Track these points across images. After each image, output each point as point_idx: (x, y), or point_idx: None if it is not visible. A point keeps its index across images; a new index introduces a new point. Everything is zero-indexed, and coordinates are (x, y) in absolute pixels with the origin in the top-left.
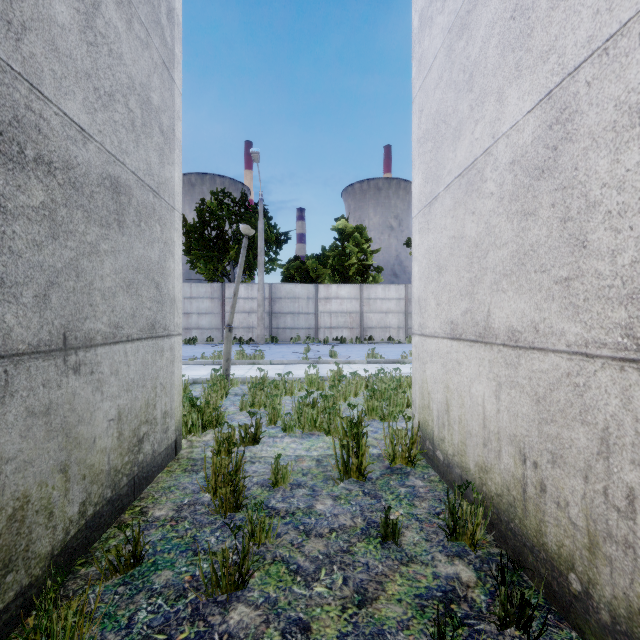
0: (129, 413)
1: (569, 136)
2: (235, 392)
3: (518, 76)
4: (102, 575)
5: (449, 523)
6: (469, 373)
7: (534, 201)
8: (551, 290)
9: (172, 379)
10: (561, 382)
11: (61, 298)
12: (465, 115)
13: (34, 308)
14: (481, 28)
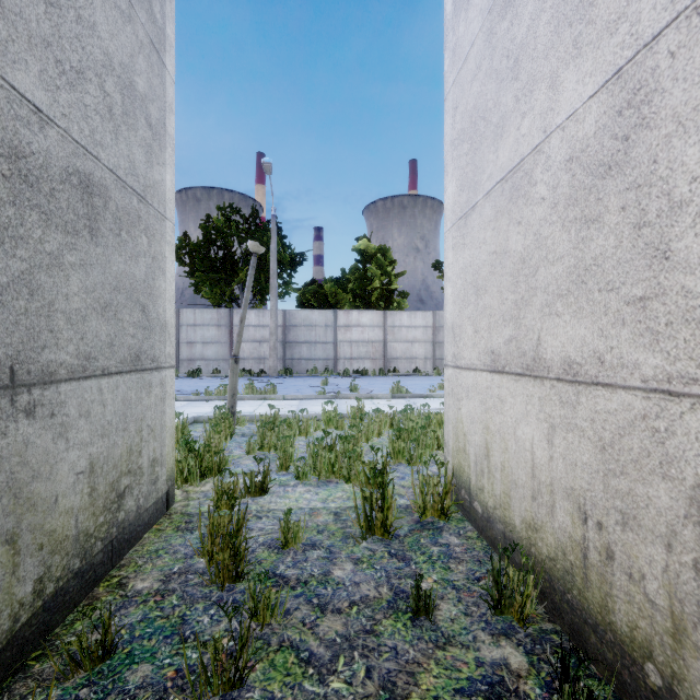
0: (105, 463)
1: (645, 122)
2: (242, 432)
3: (577, 55)
4: (52, 682)
5: (493, 594)
6: (514, 412)
7: (598, 205)
8: (621, 313)
9: (163, 420)
10: (634, 426)
11: (7, 321)
12: (509, 108)
13: None
14: (529, 3)
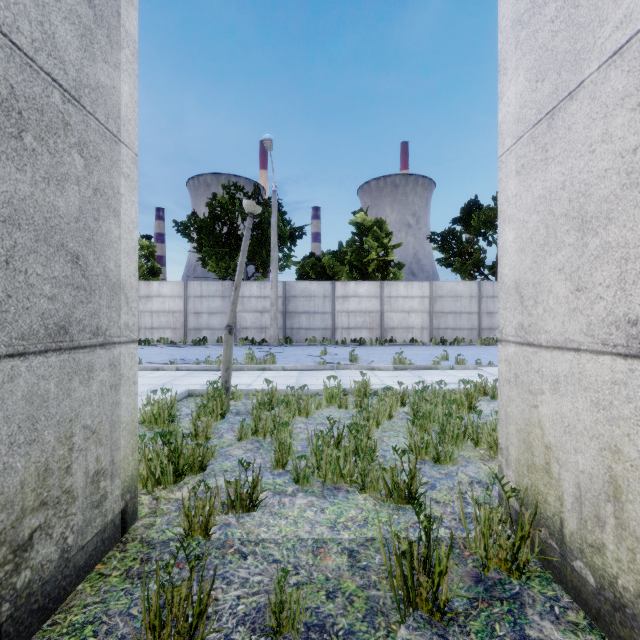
0: None
1: None
2: (237, 409)
3: None
4: None
5: None
6: None
7: None
8: None
9: (115, 414)
10: None
11: None
12: None
13: None
14: None
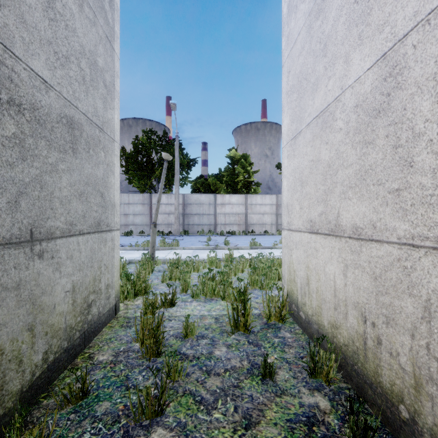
0: (81, 286)
1: (399, 85)
2: (158, 269)
3: (360, 44)
4: (57, 408)
5: (310, 365)
6: (324, 257)
7: (372, 133)
8: (385, 198)
9: (113, 261)
10: (393, 265)
11: (28, 204)
12: (321, 73)
13: (7, 211)
14: (333, 11)
